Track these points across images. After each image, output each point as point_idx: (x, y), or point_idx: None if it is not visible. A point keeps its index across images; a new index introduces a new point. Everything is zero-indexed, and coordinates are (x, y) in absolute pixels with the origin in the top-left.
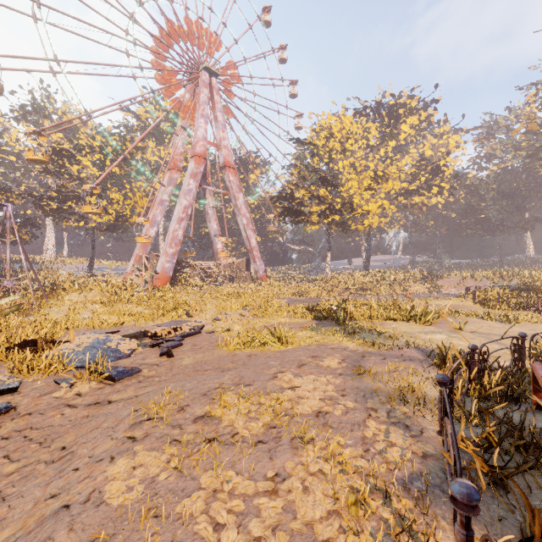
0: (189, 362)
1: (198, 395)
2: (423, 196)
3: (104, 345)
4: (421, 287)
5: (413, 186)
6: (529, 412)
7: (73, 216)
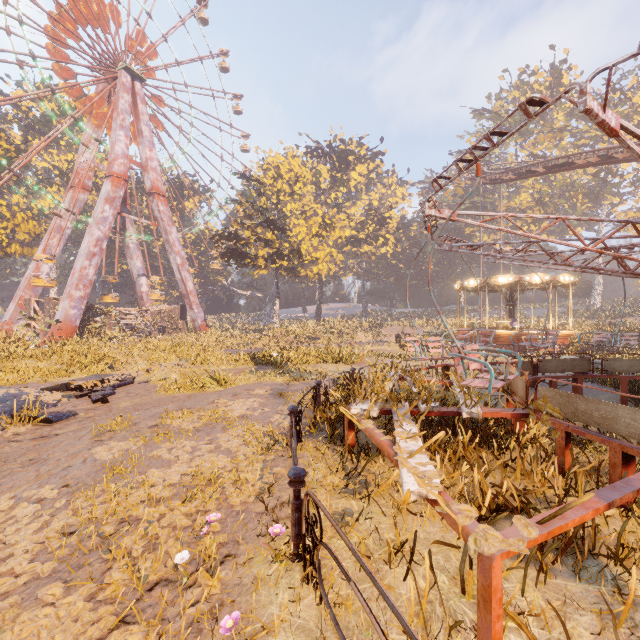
0: (128, 405)
1: (148, 417)
2: (371, 245)
3: (21, 398)
4: (367, 335)
5: (362, 235)
6: None
7: None
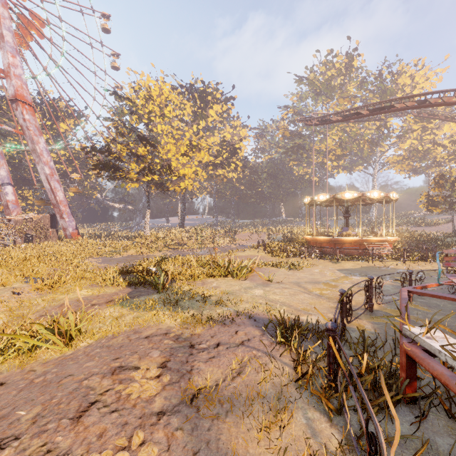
0: None
1: None
2: (225, 169)
3: None
4: (224, 241)
5: (218, 161)
6: (408, 411)
7: None
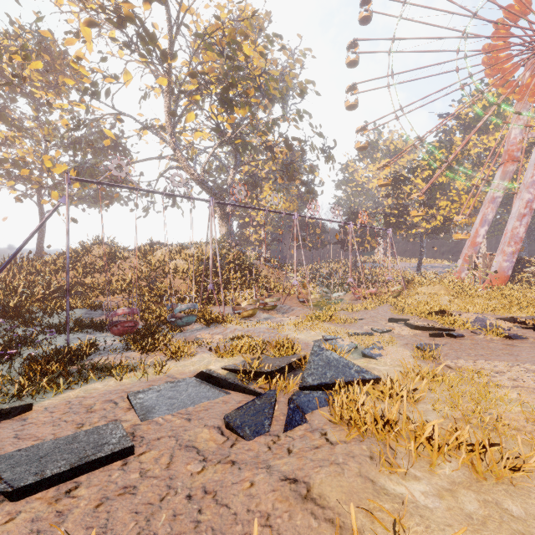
0: None
1: None
2: None
3: (486, 321)
4: None
5: None
6: None
7: (403, 225)
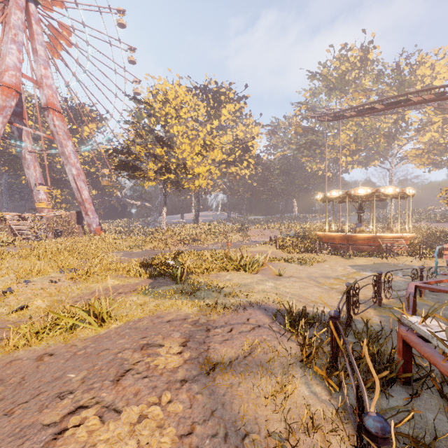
0: None
1: None
2: (237, 167)
3: None
4: (237, 236)
5: (231, 159)
6: (403, 391)
7: None
